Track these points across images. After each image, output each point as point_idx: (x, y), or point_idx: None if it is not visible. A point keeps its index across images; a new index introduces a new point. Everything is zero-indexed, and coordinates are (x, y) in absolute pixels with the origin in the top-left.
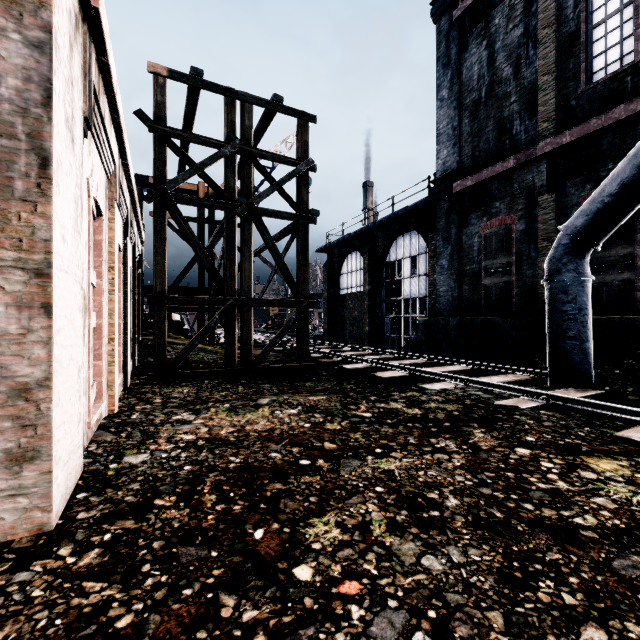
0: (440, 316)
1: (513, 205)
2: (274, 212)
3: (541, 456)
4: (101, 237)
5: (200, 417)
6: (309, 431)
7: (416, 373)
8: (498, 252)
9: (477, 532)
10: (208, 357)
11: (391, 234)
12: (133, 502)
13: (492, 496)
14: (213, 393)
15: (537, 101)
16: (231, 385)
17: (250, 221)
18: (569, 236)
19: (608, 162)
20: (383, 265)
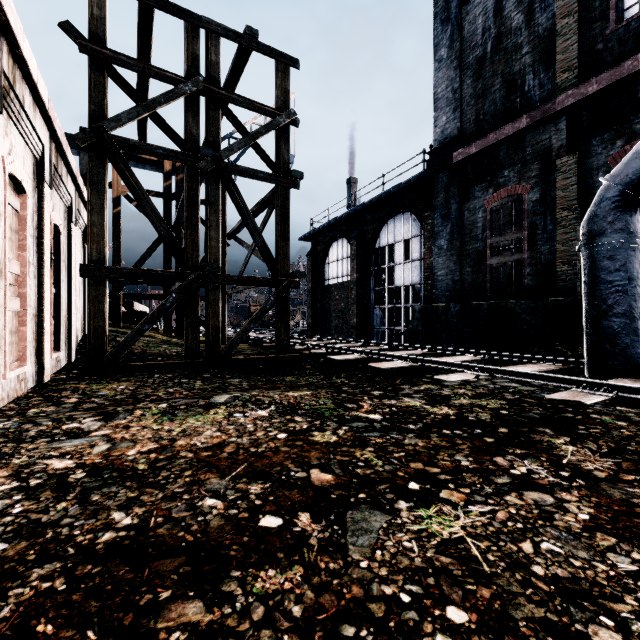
0: (438, 303)
1: (525, 172)
2: (247, 170)
3: None
4: None
5: (109, 425)
6: (284, 447)
7: (421, 363)
8: (506, 227)
9: None
10: (171, 350)
11: (381, 216)
12: None
13: None
14: (158, 389)
15: (554, 49)
16: (187, 379)
17: (217, 179)
18: (618, 186)
19: None
20: (372, 251)
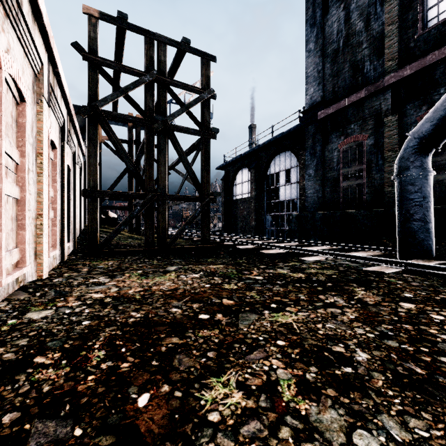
0: (308, 212)
1: (364, 126)
2: (183, 128)
3: (427, 309)
4: (24, 120)
5: (114, 280)
6: (209, 290)
7: (293, 250)
8: (352, 162)
9: (406, 394)
10: (134, 242)
11: (271, 154)
12: (10, 360)
13: (401, 349)
14: (132, 264)
15: (383, 46)
16: (148, 259)
17: (165, 134)
18: (416, 139)
19: (440, 88)
20: (265, 177)
